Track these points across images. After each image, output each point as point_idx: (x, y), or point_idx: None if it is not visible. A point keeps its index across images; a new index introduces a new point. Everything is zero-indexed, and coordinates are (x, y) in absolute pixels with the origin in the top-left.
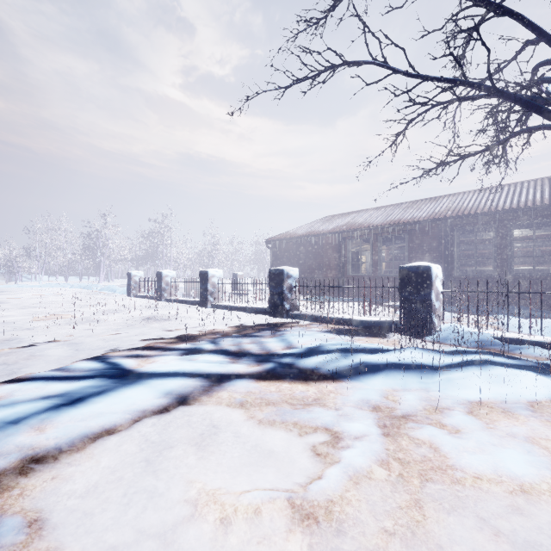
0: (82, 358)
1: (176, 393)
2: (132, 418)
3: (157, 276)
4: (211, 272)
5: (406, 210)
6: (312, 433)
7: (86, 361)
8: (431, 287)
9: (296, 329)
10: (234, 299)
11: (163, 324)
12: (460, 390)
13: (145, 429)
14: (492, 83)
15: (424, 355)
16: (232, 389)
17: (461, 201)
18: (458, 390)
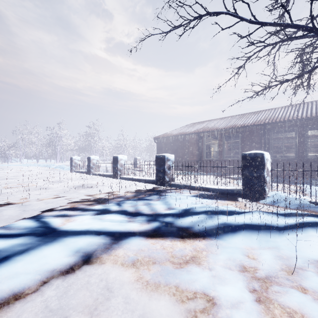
0: (25, 217)
1: (82, 252)
2: (40, 280)
3: (87, 159)
4: (120, 157)
5: (239, 119)
6: (192, 298)
7: (26, 220)
8: (264, 167)
9: (173, 194)
10: (134, 173)
11: (88, 190)
12: (304, 250)
13: (50, 290)
14: (313, 23)
15: (268, 217)
16: (127, 247)
17: (274, 113)
18: (303, 250)
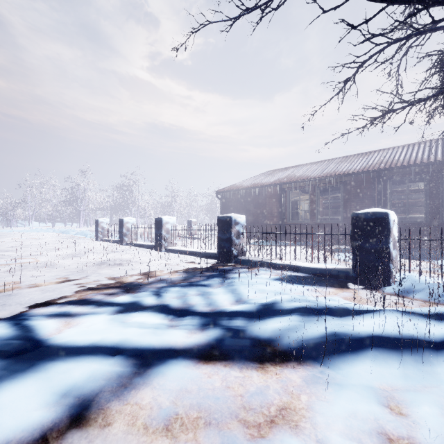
0: (1, 317)
1: (75, 395)
2: None
3: (119, 223)
4: (165, 219)
5: (341, 164)
6: None
7: None
8: (389, 234)
9: (244, 277)
10: (186, 244)
11: (115, 269)
12: None
13: None
14: None
15: (409, 322)
16: (160, 384)
17: (392, 154)
18: None
